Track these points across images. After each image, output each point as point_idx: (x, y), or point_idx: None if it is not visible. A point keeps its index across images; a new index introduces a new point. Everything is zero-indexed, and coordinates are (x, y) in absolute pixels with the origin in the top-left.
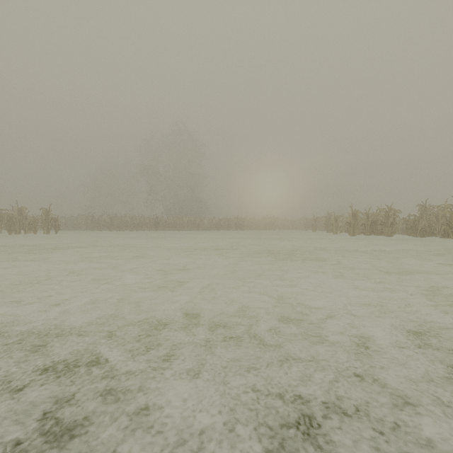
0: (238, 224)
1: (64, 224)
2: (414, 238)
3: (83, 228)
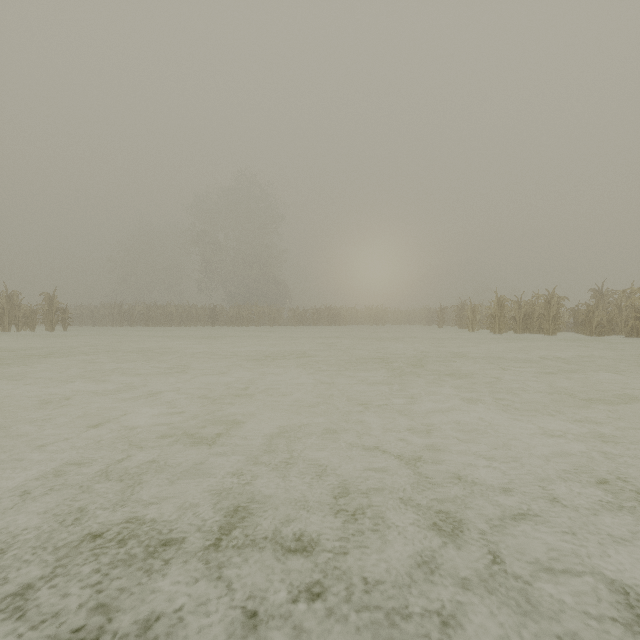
0: (331, 316)
1: (79, 317)
2: (587, 337)
3: (108, 323)
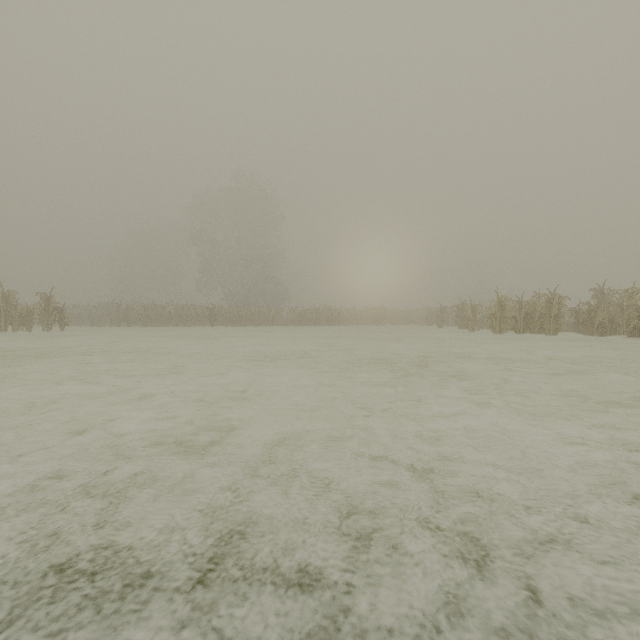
0: (331, 316)
1: (76, 317)
2: (589, 337)
3: (106, 323)
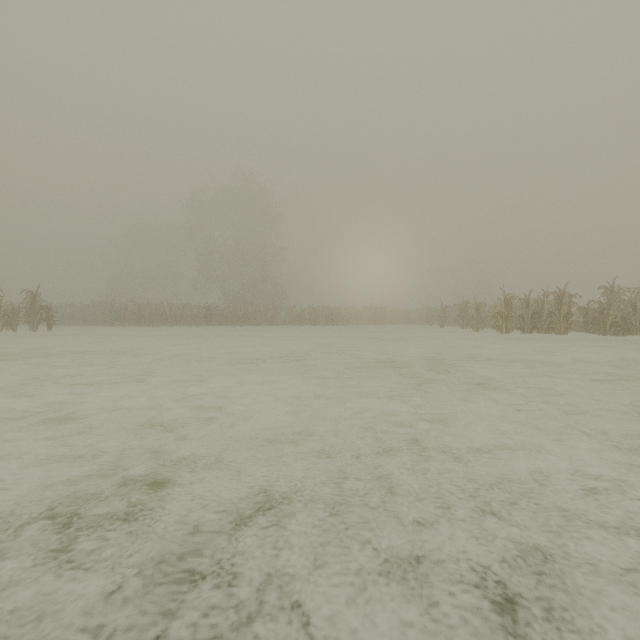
0: (329, 315)
1: (69, 316)
2: (601, 337)
3: (99, 323)
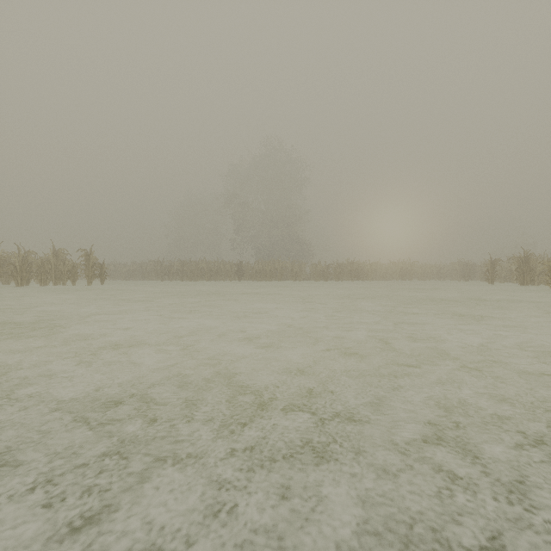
0: (354, 271)
1: (131, 272)
2: None
3: (153, 278)
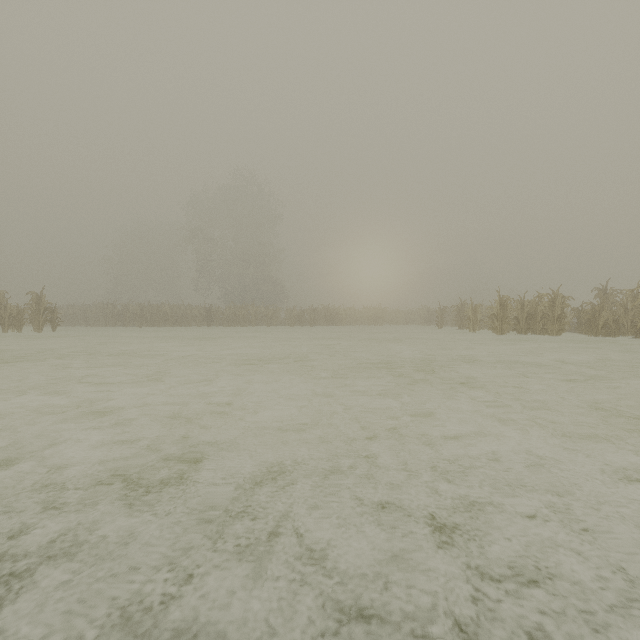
0: (329, 316)
1: (71, 317)
2: (593, 338)
3: (101, 323)
